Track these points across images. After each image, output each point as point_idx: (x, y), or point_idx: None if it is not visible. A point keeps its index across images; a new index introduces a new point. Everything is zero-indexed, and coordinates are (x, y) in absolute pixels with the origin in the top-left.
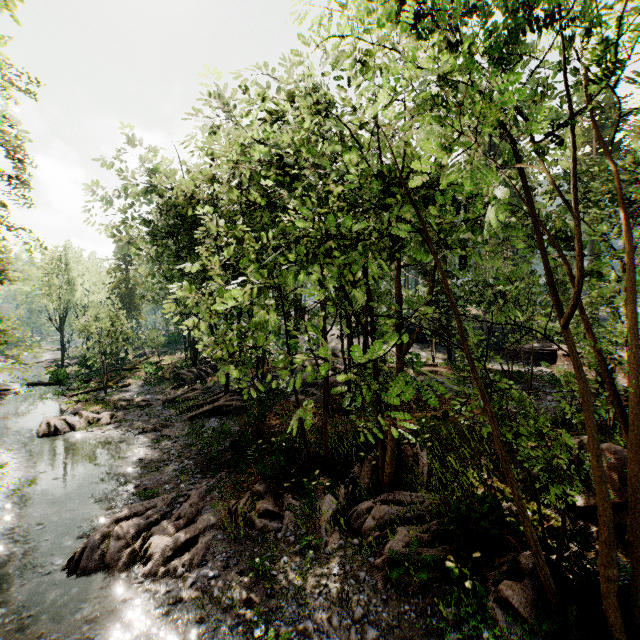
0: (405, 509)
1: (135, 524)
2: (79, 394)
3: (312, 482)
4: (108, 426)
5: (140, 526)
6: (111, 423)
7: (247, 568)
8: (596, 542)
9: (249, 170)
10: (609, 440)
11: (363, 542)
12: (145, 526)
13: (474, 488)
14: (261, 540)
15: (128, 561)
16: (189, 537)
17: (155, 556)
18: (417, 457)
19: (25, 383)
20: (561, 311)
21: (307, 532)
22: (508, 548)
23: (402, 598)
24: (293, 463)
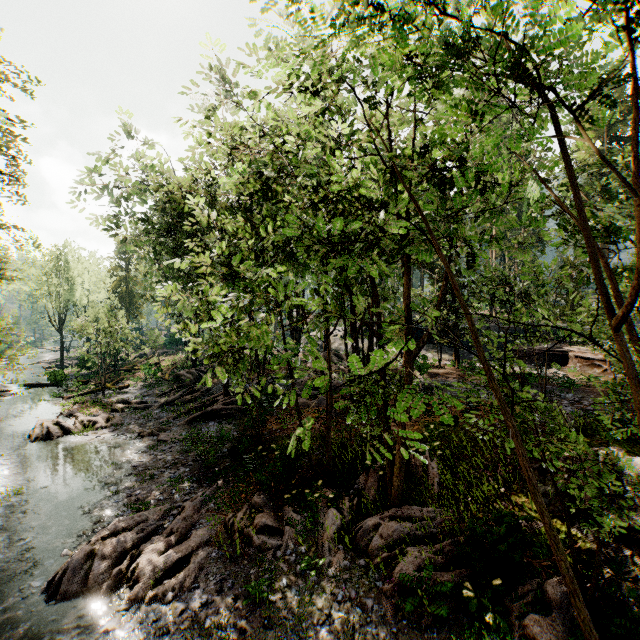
0: (415, 526)
1: (123, 541)
2: (77, 396)
3: (314, 494)
4: (104, 430)
5: (128, 543)
6: (107, 427)
7: (243, 592)
8: (630, 568)
9: (247, 160)
10: (636, 450)
11: (370, 564)
12: (134, 543)
13: (490, 502)
14: (259, 559)
15: (113, 584)
16: (180, 556)
17: (142, 579)
18: (427, 467)
19: (23, 384)
20: (611, 310)
21: (309, 550)
22: (531, 573)
23: (414, 631)
24: (294, 473)
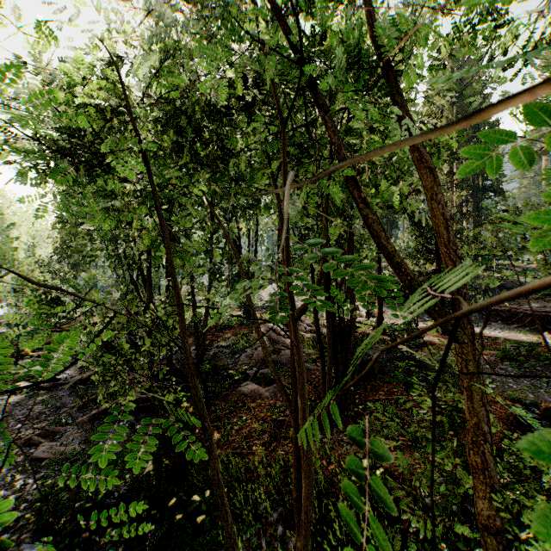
0: None
1: None
2: None
3: None
4: None
5: None
6: None
7: None
8: None
9: None
10: None
11: None
12: None
13: None
14: None
15: None
16: None
17: None
18: None
19: None
20: None
21: None
22: None
23: None
24: None
